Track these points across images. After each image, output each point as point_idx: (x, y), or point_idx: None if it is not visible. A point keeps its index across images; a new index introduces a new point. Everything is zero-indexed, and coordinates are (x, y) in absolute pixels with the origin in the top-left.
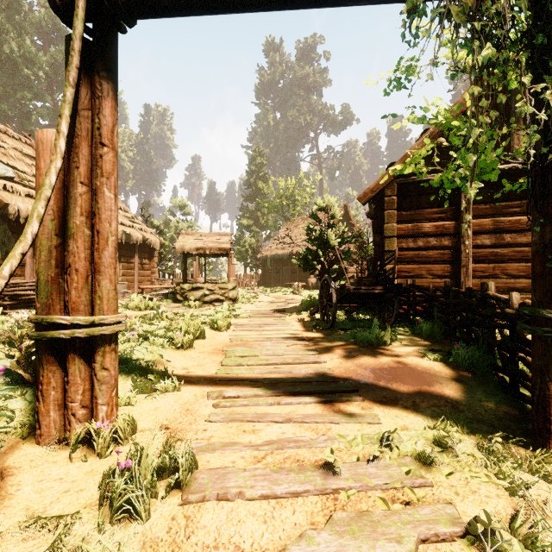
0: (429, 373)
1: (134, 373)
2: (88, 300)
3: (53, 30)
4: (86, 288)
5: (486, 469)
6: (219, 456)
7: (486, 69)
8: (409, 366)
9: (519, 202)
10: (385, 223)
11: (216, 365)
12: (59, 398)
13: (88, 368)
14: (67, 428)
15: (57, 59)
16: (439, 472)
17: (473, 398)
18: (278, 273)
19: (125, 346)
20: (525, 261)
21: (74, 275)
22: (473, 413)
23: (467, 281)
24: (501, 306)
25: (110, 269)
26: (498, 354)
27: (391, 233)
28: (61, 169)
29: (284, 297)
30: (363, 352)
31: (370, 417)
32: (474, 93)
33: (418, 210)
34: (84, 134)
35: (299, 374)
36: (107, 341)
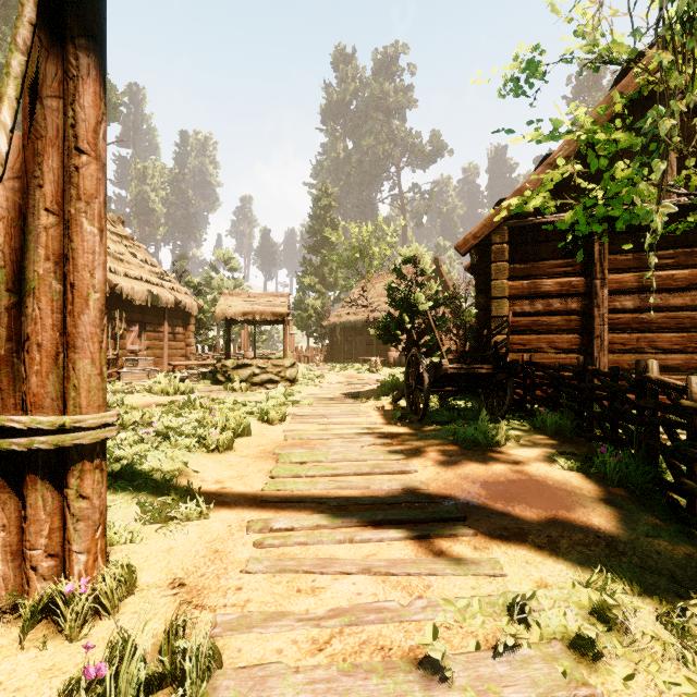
0: (566, 489)
1: (144, 491)
2: (58, 391)
3: None
4: (55, 372)
5: (685, 665)
6: (257, 640)
7: (681, 26)
8: (535, 478)
9: (672, 251)
10: (492, 280)
11: (263, 476)
12: (14, 542)
13: (58, 496)
14: (25, 588)
15: None
16: (610, 671)
17: (636, 530)
18: (349, 346)
19: (135, 449)
20: (681, 330)
21: (35, 352)
22: (640, 557)
23: (603, 357)
24: (672, 396)
25: (92, 343)
26: (666, 463)
27: (500, 293)
28: (17, 189)
29: (357, 377)
30: (468, 456)
31: (488, 564)
32: (663, 63)
33: (536, 262)
34: (51, 134)
35: (380, 491)
36: (87, 454)
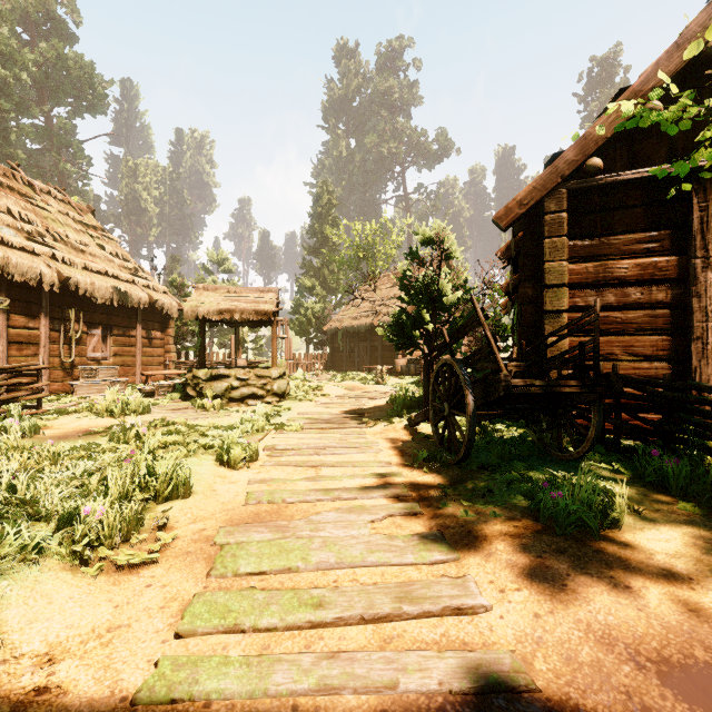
0: None
1: None
2: None
3: (45, 20)
4: None
5: None
6: None
7: None
8: None
9: None
10: (545, 262)
11: (162, 627)
12: None
13: None
14: None
15: (48, 58)
16: None
17: None
18: (352, 353)
19: None
20: None
21: None
22: None
23: (705, 367)
24: None
25: None
26: None
27: (557, 278)
28: None
29: (361, 389)
30: (576, 559)
31: None
32: None
33: (606, 236)
34: None
35: (424, 701)
36: None
